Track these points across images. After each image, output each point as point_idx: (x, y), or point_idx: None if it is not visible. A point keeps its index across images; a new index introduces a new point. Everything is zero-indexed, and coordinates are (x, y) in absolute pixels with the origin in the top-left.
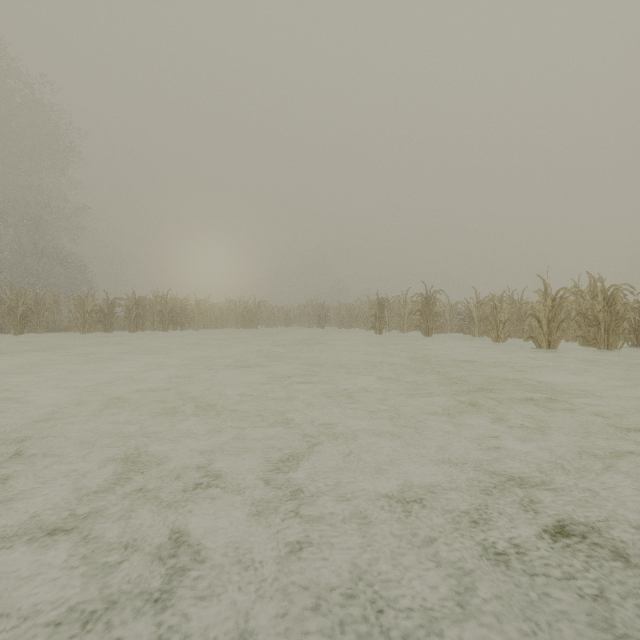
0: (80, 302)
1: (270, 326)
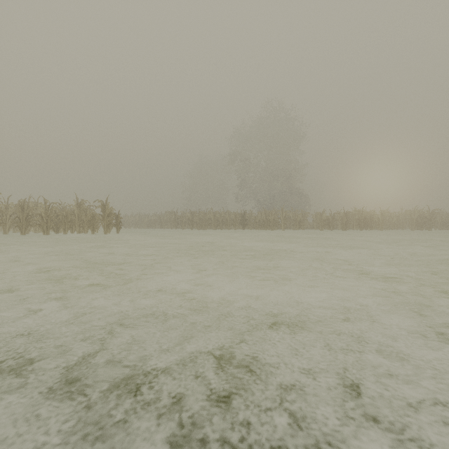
0: (320, 215)
1: (444, 229)
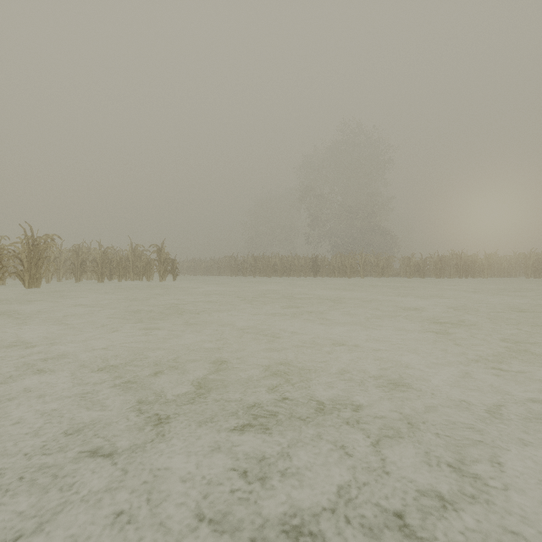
0: (408, 260)
1: None
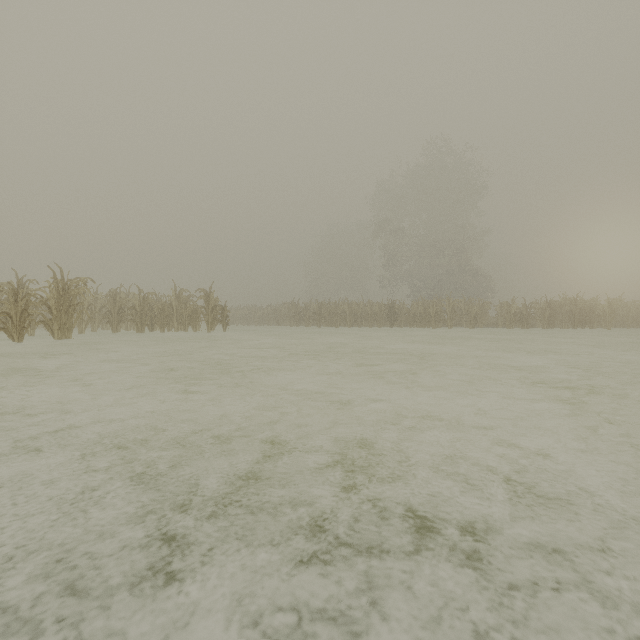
0: (507, 307)
1: None
